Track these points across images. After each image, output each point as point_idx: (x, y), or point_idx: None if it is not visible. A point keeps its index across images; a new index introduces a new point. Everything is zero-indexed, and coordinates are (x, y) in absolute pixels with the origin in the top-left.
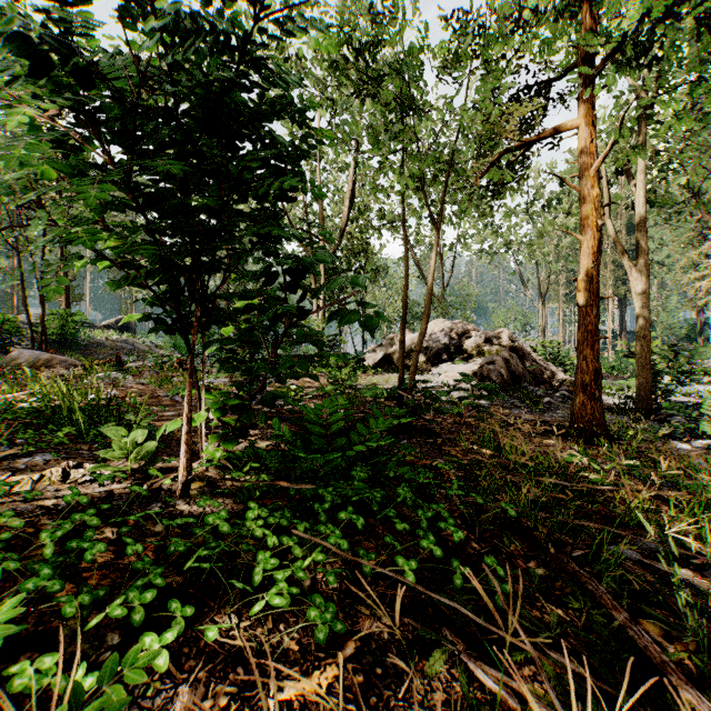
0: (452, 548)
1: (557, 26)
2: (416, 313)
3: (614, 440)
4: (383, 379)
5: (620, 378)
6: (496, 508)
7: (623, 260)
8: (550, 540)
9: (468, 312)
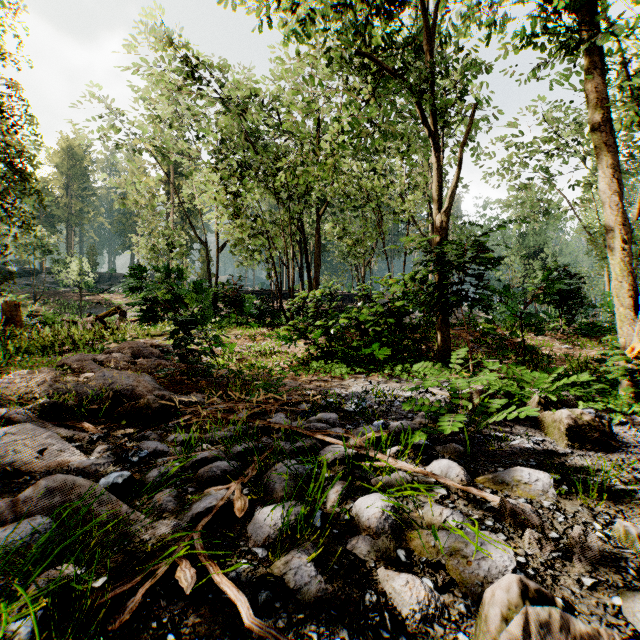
0: None
1: None
2: None
3: None
4: None
5: None
6: None
7: None
8: None
9: None
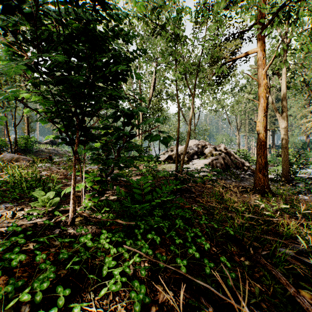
0: (203, 250)
1: (250, 0)
2: (182, 137)
3: (274, 194)
4: (168, 166)
5: (273, 166)
6: (223, 229)
7: (276, 113)
8: (250, 246)
9: (205, 137)
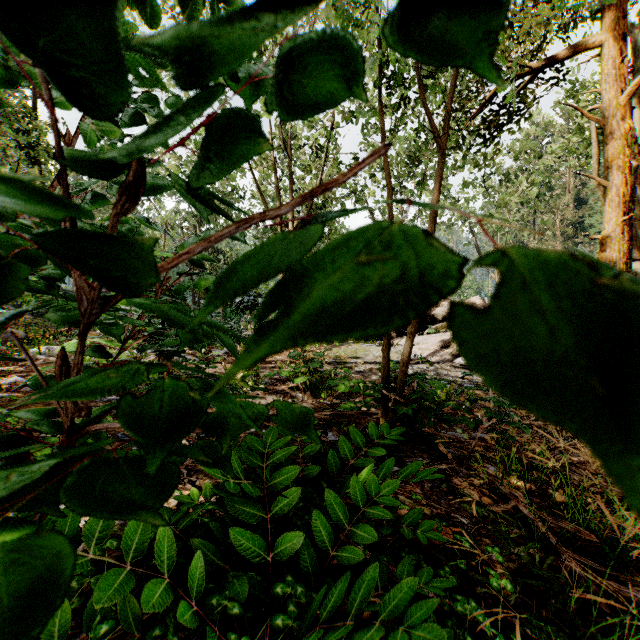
0: None
1: None
2: None
3: None
4: (351, 351)
5: None
6: None
7: None
8: None
9: None
